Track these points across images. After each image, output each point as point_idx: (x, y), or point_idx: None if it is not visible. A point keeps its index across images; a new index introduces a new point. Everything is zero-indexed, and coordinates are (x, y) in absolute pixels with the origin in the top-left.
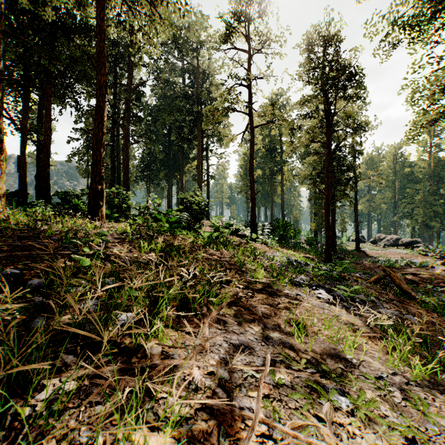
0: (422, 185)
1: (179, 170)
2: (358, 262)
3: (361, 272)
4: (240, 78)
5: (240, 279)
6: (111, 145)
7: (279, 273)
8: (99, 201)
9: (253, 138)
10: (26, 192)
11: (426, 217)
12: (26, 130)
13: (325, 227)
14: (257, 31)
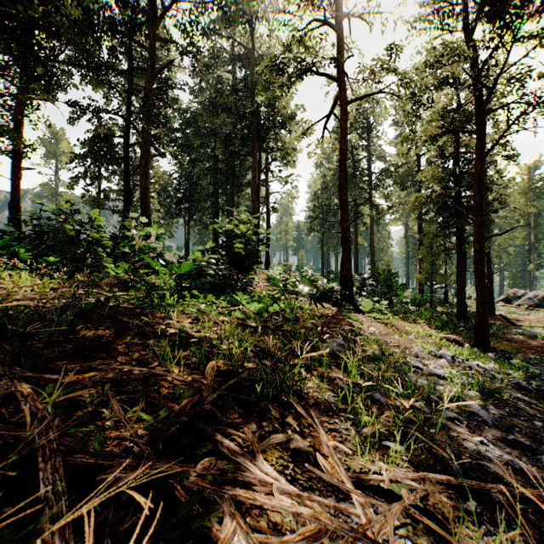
0: None
1: (228, 200)
2: (507, 337)
3: None
4: None
5: None
6: (124, 159)
7: None
8: None
9: (345, 123)
10: None
11: None
12: None
13: (476, 282)
14: None
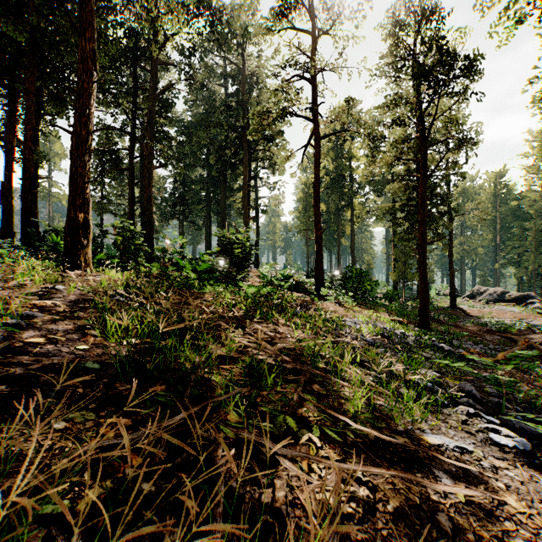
0: (533, 223)
1: (220, 204)
2: (458, 325)
3: (471, 342)
4: (302, 66)
5: (322, 410)
6: (130, 170)
7: (391, 374)
8: (81, 238)
9: (319, 154)
10: (13, 231)
11: (538, 264)
12: (12, 147)
13: (420, 277)
14: (325, 3)
